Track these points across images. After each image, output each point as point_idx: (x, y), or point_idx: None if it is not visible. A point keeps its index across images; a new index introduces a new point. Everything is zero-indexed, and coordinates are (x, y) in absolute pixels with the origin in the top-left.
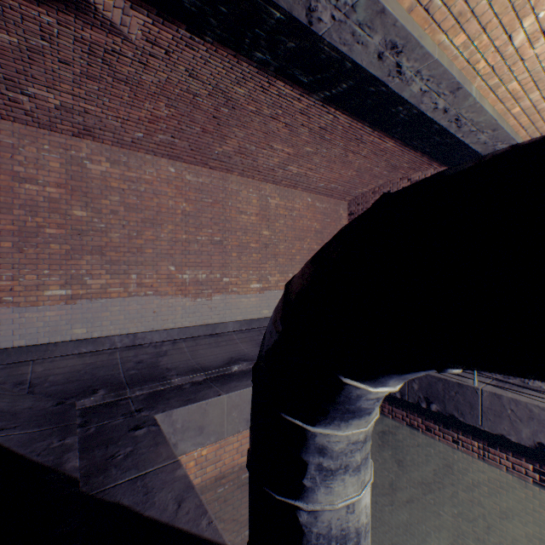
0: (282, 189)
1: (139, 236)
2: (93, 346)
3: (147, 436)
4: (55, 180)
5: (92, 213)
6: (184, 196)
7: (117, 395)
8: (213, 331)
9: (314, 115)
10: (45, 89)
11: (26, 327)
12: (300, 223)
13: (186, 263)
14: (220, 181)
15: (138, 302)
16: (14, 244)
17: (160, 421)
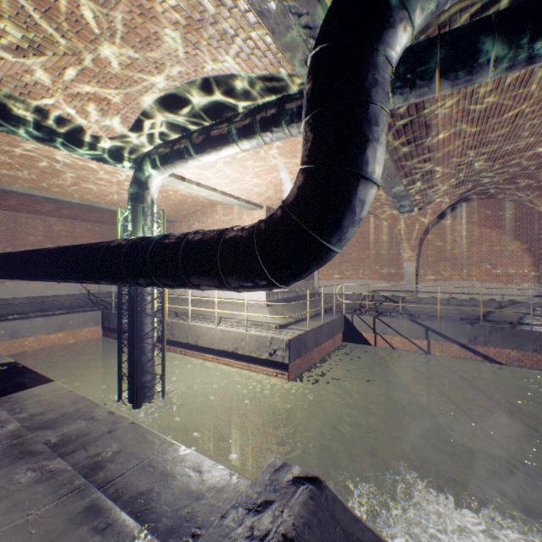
0: (65, 220)
1: None
2: None
3: None
4: None
5: None
6: None
7: None
8: (6, 302)
9: None
10: None
11: None
12: (81, 240)
13: None
14: (12, 217)
15: None
16: None
17: None
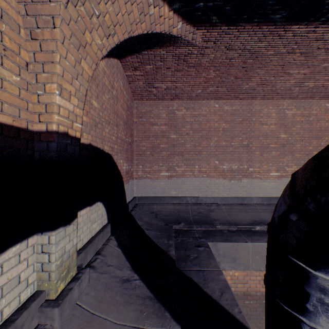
0: (298, 101)
1: (199, 145)
2: (178, 200)
3: (204, 252)
4: (164, 122)
5: (178, 135)
6: (223, 119)
7: (189, 227)
8: (241, 202)
9: None
10: (161, 83)
11: (154, 188)
12: (316, 125)
13: (225, 159)
14: (246, 106)
15: (198, 180)
16: (150, 153)
17: (210, 246)
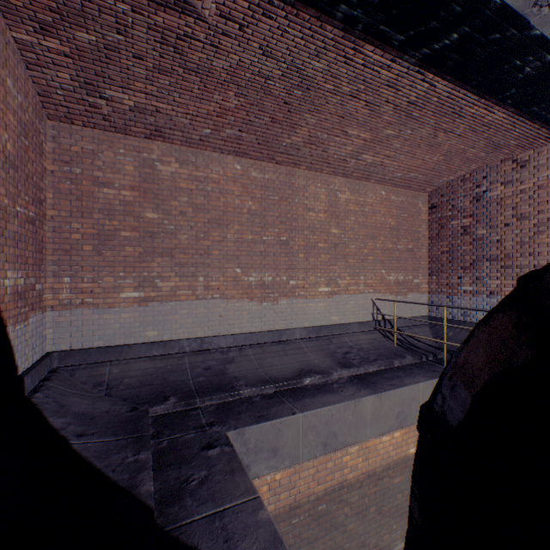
0: (352, 182)
1: (206, 237)
2: (163, 349)
3: (221, 458)
4: (129, 184)
5: (162, 215)
6: (250, 194)
7: (187, 404)
8: (279, 338)
9: (404, 86)
10: (120, 90)
11: (104, 328)
12: (372, 219)
13: (252, 265)
14: (286, 177)
15: (205, 306)
16: (94, 247)
17: (232, 439)
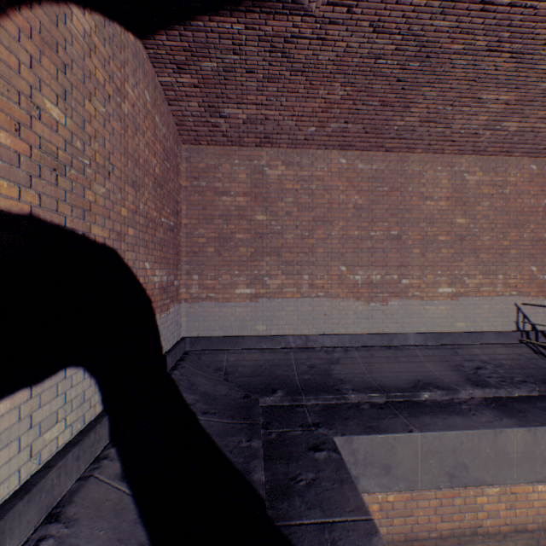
0: (485, 159)
1: (310, 235)
2: (270, 343)
3: (328, 464)
4: (242, 190)
5: (270, 216)
6: (355, 188)
7: (293, 400)
8: (389, 342)
9: None
10: (235, 107)
11: (223, 320)
12: (516, 203)
13: (358, 262)
14: (397, 164)
15: (309, 303)
16: (215, 249)
17: (339, 446)
